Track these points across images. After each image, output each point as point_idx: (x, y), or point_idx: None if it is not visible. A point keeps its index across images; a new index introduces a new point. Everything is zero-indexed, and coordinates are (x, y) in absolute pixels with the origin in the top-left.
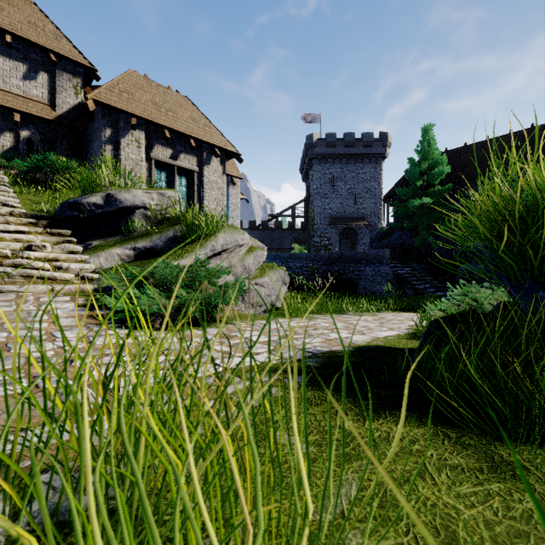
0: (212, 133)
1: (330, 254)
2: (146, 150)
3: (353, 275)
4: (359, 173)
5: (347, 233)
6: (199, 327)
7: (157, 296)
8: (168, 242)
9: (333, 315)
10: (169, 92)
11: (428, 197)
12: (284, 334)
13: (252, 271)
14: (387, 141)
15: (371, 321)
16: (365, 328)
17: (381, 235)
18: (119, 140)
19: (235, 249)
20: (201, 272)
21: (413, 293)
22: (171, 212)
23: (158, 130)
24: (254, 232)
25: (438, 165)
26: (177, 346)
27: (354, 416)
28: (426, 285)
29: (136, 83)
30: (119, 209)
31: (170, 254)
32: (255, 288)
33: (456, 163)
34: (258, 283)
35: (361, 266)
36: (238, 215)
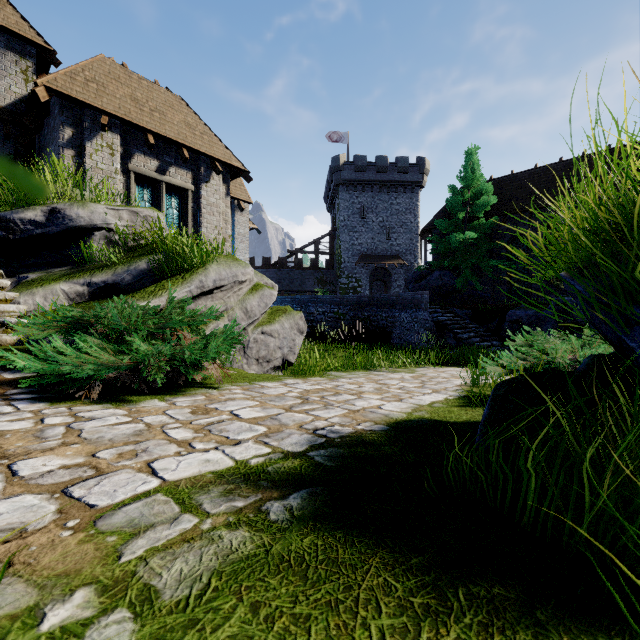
0: (212, 143)
1: (359, 297)
2: (122, 159)
3: (386, 322)
4: (393, 203)
5: (379, 274)
6: (166, 395)
7: (95, 351)
8: (139, 275)
9: (361, 372)
10: (155, 88)
11: (472, 231)
12: (291, 403)
13: (256, 315)
14: (424, 168)
15: (410, 380)
16: (403, 390)
17: (418, 275)
18: (84, 143)
19: (233, 286)
20: (175, 316)
21: (456, 343)
22: (149, 237)
23: (140, 135)
24: (269, 270)
25: (482, 195)
26: (106, 432)
27: (395, 617)
28: (470, 334)
29: (110, 73)
30: (69, 230)
31: (138, 291)
32: (262, 338)
33: (501, 194)
34: (265, 332)
35: (395, 311)
36: (247, 249)
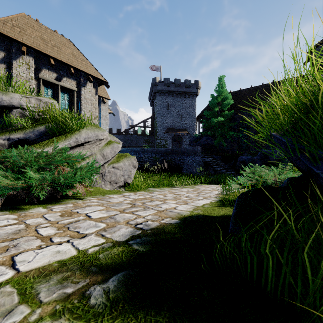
0: (87, 66)
1: (166, 149)
2: (35, 71)
3: (180, 162)
4: (183, 103)
5: (176, 138)
6: (48, 204)
7: None
8: (40, 135)
9: (166, 188)
10: (55, 34)
11: (221, 117)
12: (124, 207)
13: (109, 158)
14: (198, 85)
15: (191, 192)
16: (188, 198)
17: (195, 139)
18: (11, 61)
19: (96, 141)
20: (57, 157)
21: (214, 172)
22: (48, 114)
23: (45, 59)
24: (120, 135)
25: (226, 99)
26: None
27: None
28: (221, 168)
29: (28, 23)
30: None
31: (37, 143)
32: (112, 170)
33: (235, 99)
34: (114, 167)
35: (184, 156)
36: (107, 123)
